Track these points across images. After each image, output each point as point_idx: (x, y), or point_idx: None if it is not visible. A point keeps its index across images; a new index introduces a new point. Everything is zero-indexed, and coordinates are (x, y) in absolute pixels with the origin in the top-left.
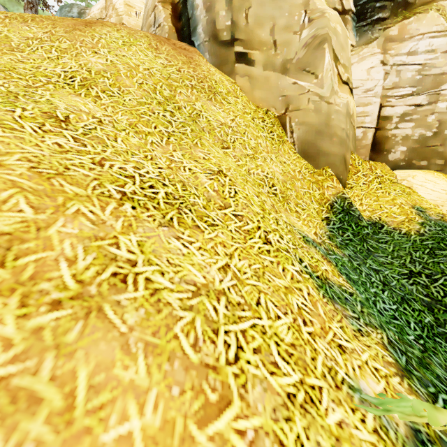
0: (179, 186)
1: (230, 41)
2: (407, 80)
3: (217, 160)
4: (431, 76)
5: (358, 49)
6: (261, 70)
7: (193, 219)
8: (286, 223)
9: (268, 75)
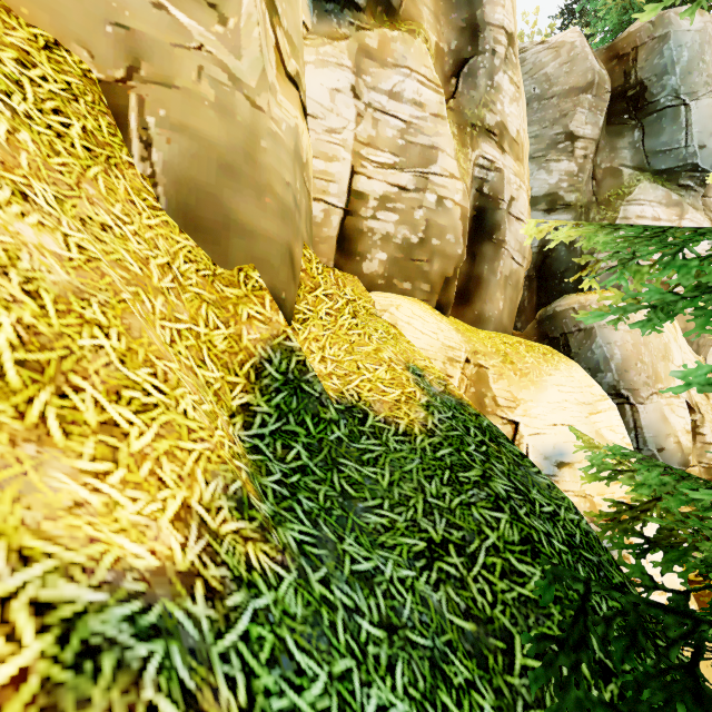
0: None
1: None
2: (389, 139)
3: None
4: (418, 146)
5: (317, 39)
6: None
7: None
8: None
9: None
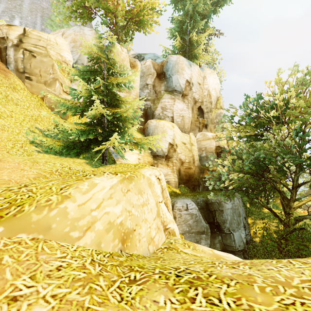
0: (0, 113)
1: (23, 72)
2: None
3: (12, 108)
4: None
5: (75, 81)
6: (36, 83)
7: (3, 118)
8: (32, 124)
9: (38, 85)
